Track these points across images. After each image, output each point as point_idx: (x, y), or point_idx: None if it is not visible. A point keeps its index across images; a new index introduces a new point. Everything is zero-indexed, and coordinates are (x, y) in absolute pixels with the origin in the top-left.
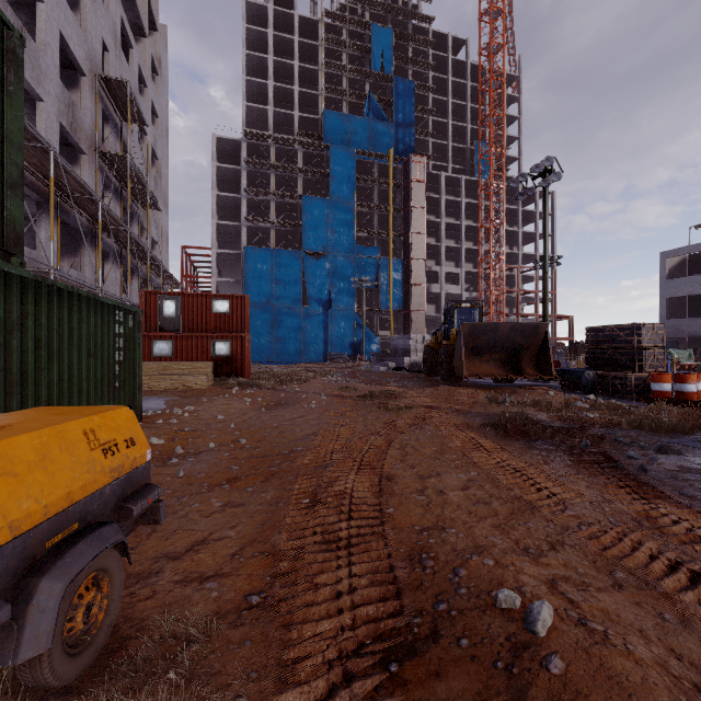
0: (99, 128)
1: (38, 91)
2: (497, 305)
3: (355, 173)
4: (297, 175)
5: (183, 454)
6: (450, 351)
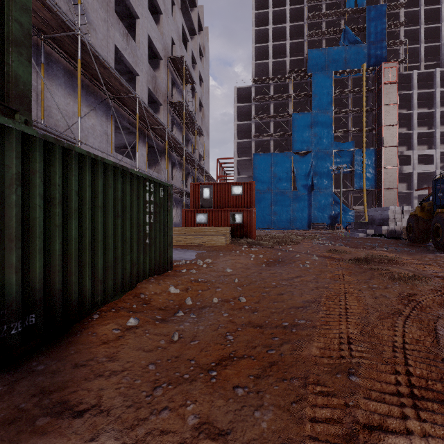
0: (169, 90)
1: (136, 70)
2: None
3: (333, 89)
4: (288, 101)
5: (190, 305)
6: None
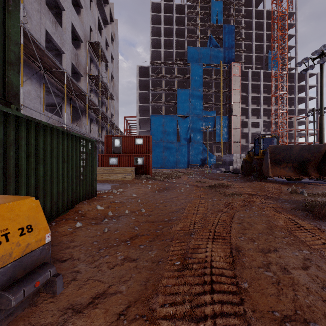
0: (88, 65)
1: (63, 49)
2: (282, 137)
3: (203, 75)
4: (174, 79)
5: (112, 216)
6: (259, 162)
